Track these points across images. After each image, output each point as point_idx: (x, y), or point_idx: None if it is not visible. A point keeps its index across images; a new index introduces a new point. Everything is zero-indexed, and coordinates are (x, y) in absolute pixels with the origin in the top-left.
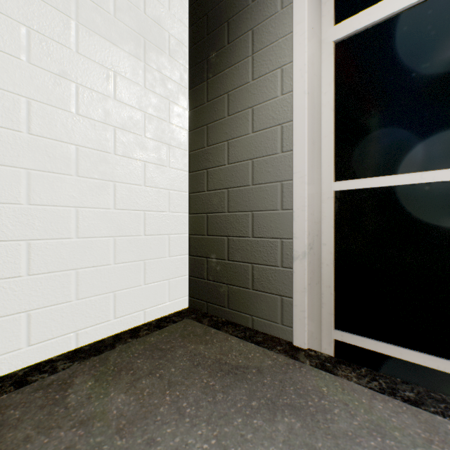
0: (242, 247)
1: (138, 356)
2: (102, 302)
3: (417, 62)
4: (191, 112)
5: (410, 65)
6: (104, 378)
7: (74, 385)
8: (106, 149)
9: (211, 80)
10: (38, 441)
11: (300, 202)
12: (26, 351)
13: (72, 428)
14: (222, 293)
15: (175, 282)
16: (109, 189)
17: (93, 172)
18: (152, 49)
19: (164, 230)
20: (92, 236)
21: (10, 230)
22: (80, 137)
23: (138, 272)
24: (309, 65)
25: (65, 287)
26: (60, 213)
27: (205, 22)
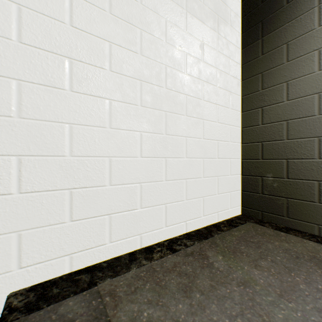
0: (306, 168)
1: (237, 243)
2: (197, 203)
3: None
4: (243, 66)
5: None
6: (227, 255)
7: (210, 257)
8: (199, 96)
9: (266, 37)
10: (222, 289)
11: None
12: (164, 230)
13: (239, 286)
14: (280, 205)
15: (233, 194)
16: (200, 125)
17: (193, 113)
18: (221, 22)
19: (227, 155)
20: (192, 157)
21: (158, 151)
22: (187, 89)
23: (214, 184)
24: None
25: (180, 190)
26: (179, 140)
27: None
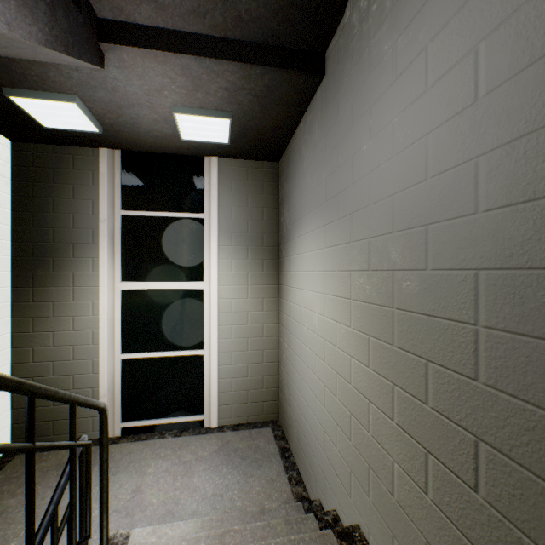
0: None
1: (1, 486)
2: None
3: (153, 310)
4: (15, 304)
5: (151, 310)
6: None
7: None
8: None
9: (37, 288)
10: None
11: (104, 370)
12: None
13: None
14: (49, 427)
15: (2, 433)
16: None
17: None
18: None
19: None
20: None
21: None
22: None
23: None
24: (108, 305)
25: None
26: None
27: (31, 247)
